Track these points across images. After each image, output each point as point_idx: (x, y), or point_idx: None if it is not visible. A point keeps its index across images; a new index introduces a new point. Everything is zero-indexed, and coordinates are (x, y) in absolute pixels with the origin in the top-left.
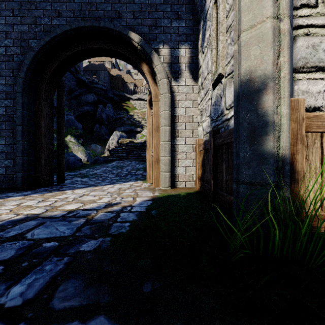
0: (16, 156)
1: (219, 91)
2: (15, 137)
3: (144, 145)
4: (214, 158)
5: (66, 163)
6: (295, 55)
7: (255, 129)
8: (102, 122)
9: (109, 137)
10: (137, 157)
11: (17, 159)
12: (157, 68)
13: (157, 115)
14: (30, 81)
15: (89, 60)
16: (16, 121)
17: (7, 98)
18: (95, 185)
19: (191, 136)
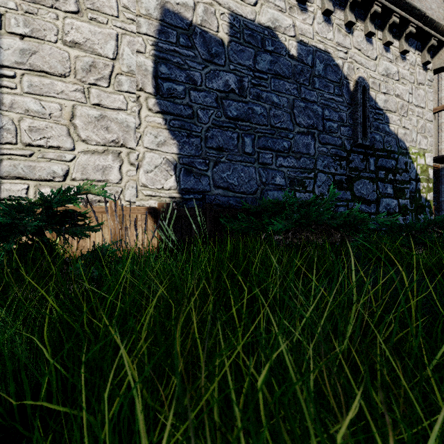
0: None
1: None
2: None
3: None
4: None
5: None
6: (2, 169)
7: None
8: None
9: None
10: None
11: None
12: None
13: None
14: None
15: None
16: None
17: None
18: None
19: None
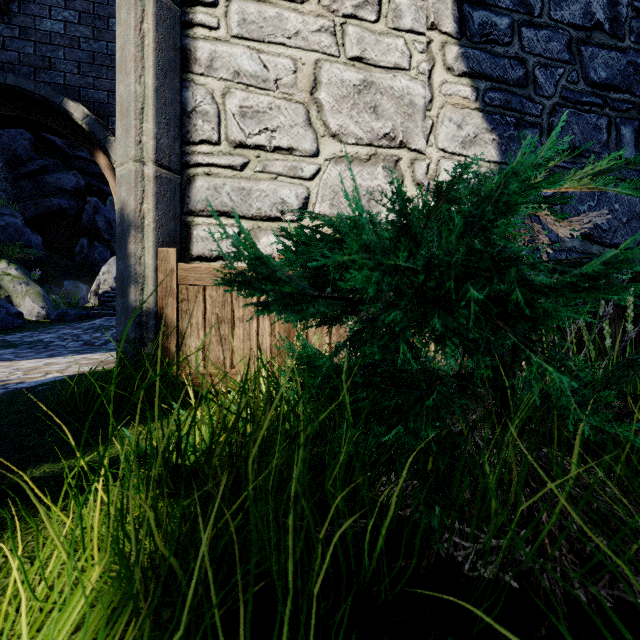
0: None
1: None
2: None
3: None
4: None
5: None
6: (195, 196)
7: (124, 280)
8: (96, 234)
9: None
10: None
11: None
12: None
13: None
14: None
15: None
16: None
17: None
18: (9, 360)
19: None
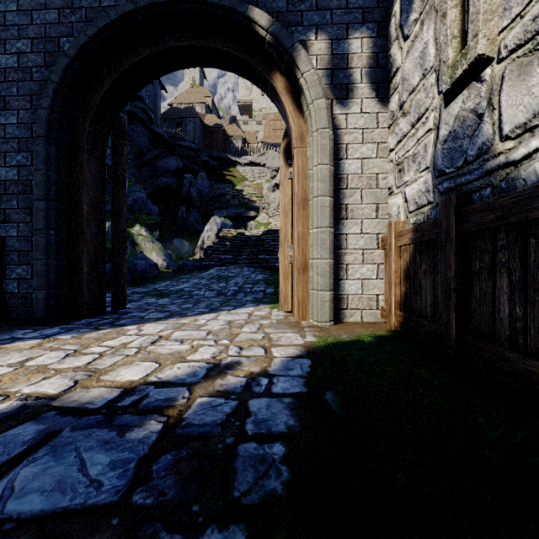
0: (35, 258)
1: (471, 103)
2: (34, 222)
3: (263, 241)
4: (458, 262)
5: (131, 272)
6: None
7: None
8: (191, 203)
9: (203, 227)
10: (251, 261)
11: (36, 264)
12: (306, 77)
13: (304, 174)
14: (60, 115)
15: (170, 102)
16: (35, 192)
17: (21, 149)
18: (182, 314)
19: (374, 216)
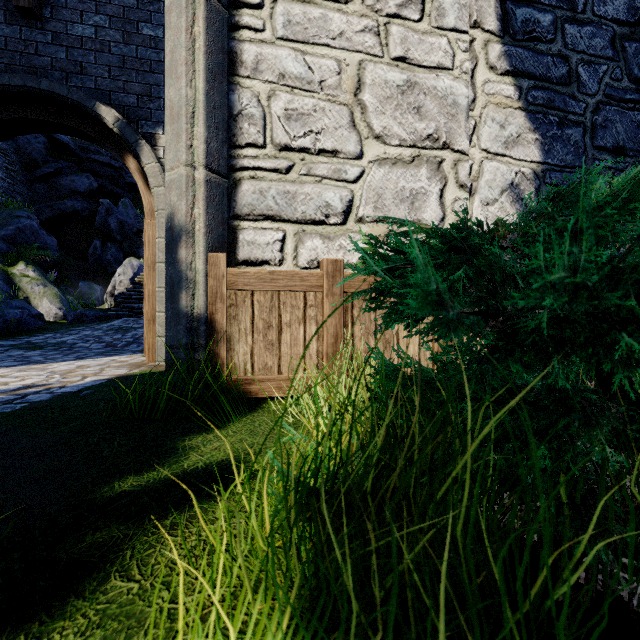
0: None
1: None
2: None
3: None
4: None
5: None
6: (241, 200)
7: (174, 285)
8: (109, 236)
9: None
10: None
11: None
12: (148, 168)
13: (154, 243)
14: None
15: None
16: None
17: None
18: (40, 362)
19: None
